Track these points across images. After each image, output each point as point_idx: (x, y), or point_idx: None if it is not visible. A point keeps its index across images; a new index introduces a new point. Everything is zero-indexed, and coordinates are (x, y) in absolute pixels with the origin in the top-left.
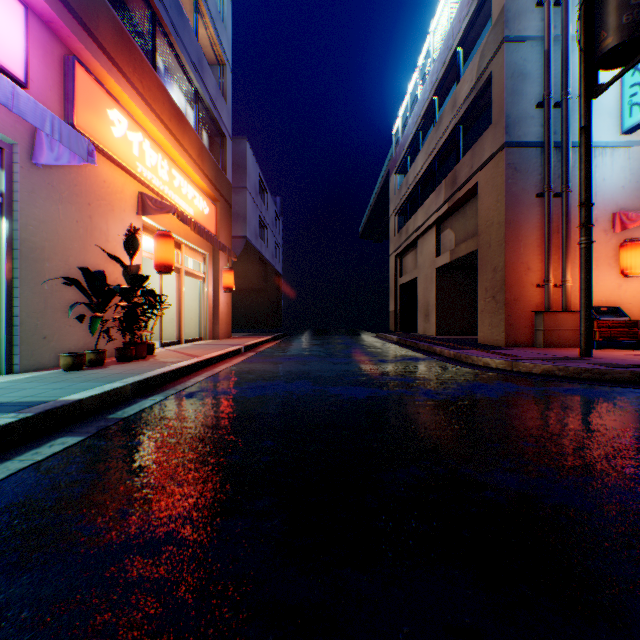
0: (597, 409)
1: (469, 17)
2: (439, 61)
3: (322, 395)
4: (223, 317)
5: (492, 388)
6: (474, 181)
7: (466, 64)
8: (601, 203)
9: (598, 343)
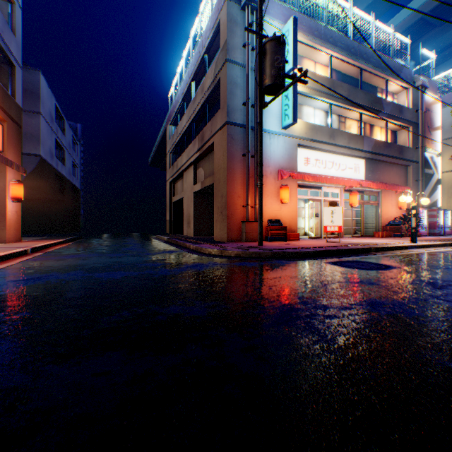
0: (246, 271)
1: (210, 38)
2: (195, 58)
3: (88, 279)
4: (12, 223)
5: (204, 265)
6: (213, 140)
7: (210, 66)
8: (273, 164)
9: (270, 238)
